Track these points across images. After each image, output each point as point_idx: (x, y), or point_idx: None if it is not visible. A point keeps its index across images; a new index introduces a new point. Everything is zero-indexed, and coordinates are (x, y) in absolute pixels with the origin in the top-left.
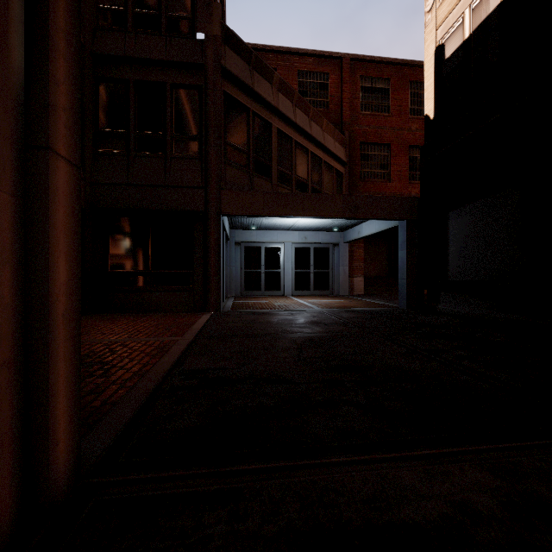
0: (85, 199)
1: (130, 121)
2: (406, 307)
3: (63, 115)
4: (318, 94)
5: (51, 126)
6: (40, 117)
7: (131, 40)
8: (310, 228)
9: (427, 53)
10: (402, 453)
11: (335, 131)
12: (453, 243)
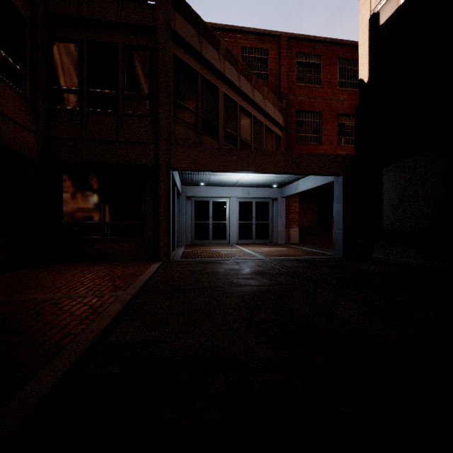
0: (38, 153)
1: (83, 79)
2: (342, 255)
3: None
4: (259, 67)
5: None
6: None
7: (84, 2)
8: (253, 185)
9: (361, 22)
10: None
11: (275, 99)
12: (387, 196)
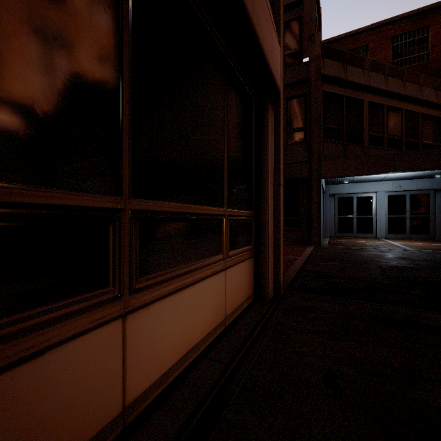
0: None
1: None
2: None
3: (282, 172)
4: (415, 50)
5: (280, 178)
6: (278, 176)
7: None
8: (405, 178)
9: None
10: (436, 312)
11: (437, 81)
12: None
